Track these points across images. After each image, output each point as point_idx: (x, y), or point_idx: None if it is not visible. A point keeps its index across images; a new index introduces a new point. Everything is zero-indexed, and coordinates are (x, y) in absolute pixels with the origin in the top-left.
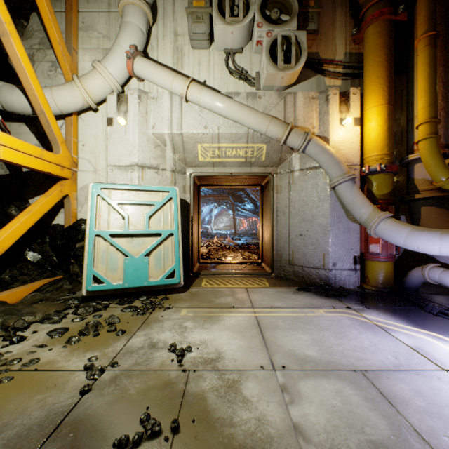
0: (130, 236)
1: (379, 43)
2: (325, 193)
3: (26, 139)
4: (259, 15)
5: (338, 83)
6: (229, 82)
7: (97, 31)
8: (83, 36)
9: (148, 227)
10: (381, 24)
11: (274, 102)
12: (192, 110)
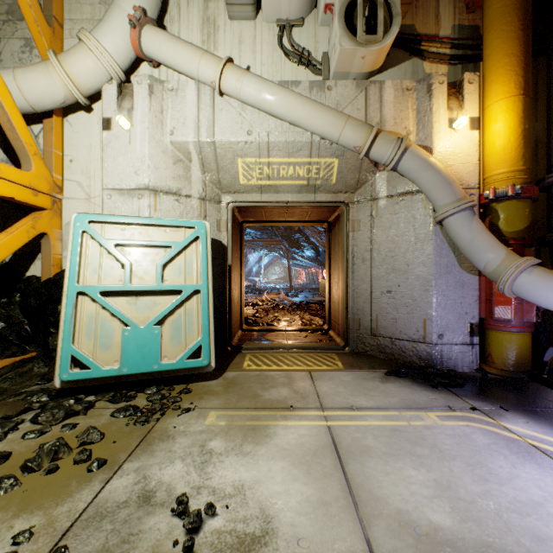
0: (134, 293)
1: (509, 3)
2: (426, 231)
3: None
4: None
5: (443, 70)
6: (284, 68)
7: None
8: (71, 2)
9: (161, 281)
10: None
11: (351, 96)
12: (229, 107)
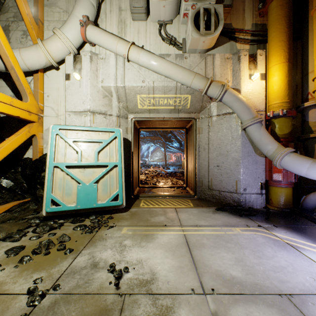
0: (83, 167)
1: (281, 13)
2: (237, 133)
3: (3, 92)
4: None
5: (247, 48)
6: (162, 47)
7: (58, 7)
8: (48, 11)
9: (97, 160)
10: None
11: (197, 62)
12: (133, 68)
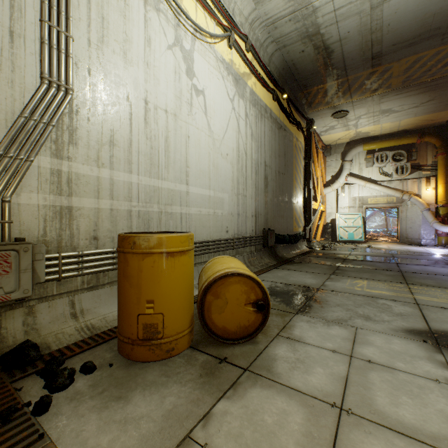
0: (348, 227)
1: (441, 163)
2: (419, 214)
3: None
4: (391, 160)
5: (428, 173)
6: (380, 177)
7: (332, 166)
8: (327, 168)
9: (353, 225)
10: (442, 157)
11: (398, 184)
12: (366, 189)
